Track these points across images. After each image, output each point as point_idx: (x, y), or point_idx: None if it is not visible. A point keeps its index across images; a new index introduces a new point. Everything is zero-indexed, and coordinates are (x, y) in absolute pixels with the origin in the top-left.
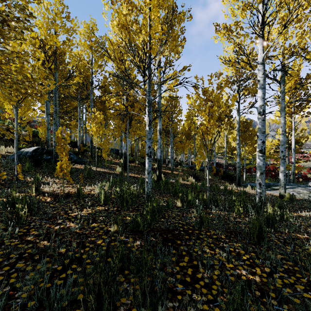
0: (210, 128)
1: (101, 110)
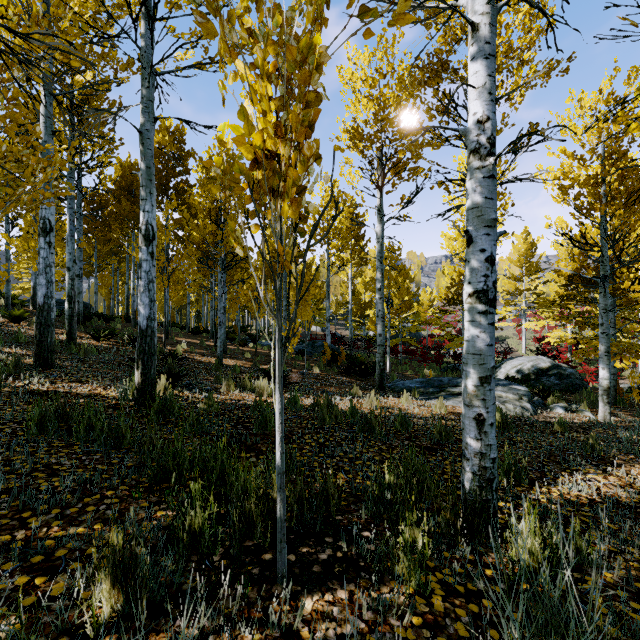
0: (287, 156)
1: (7, 181)
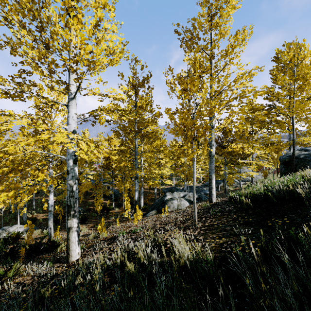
0: None
1: None
